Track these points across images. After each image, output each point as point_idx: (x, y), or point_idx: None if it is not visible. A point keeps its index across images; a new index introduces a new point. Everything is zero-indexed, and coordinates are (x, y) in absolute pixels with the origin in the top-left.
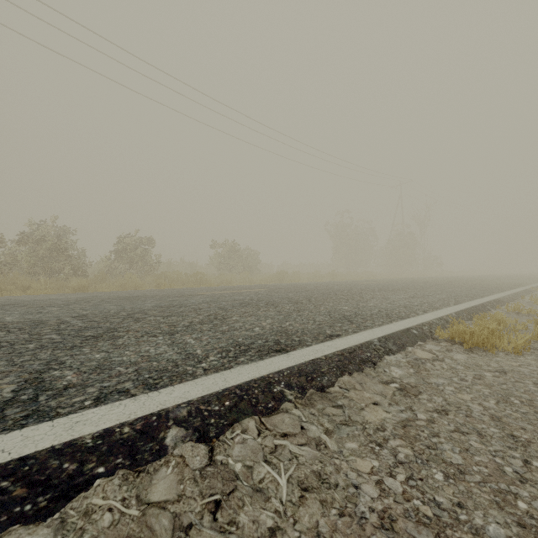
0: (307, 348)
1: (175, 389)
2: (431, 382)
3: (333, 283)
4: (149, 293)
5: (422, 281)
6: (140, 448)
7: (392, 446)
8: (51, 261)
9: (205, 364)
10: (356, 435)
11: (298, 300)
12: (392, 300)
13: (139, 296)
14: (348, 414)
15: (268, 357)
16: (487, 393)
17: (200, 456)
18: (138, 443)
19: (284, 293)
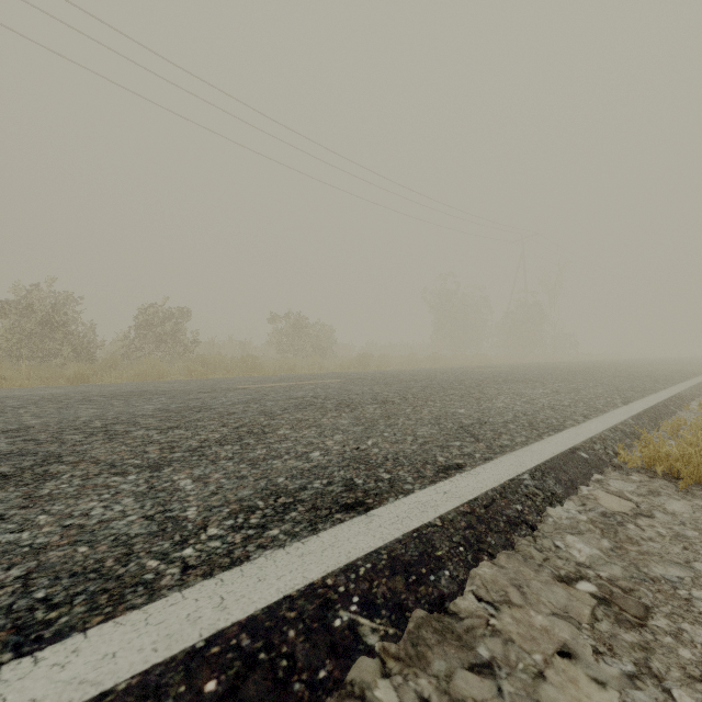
0: (405, 499)
1: (83, 646)
2: (657, 577)
3: (436, 371)
4: (165, 387)
5: (558, 367)
6: None
7: None
8: (43, 339)
9: (192, 549)
10: None
11: (387, 398)
12: (528, 397)
13: (146, 391)
14: None
15: (328, 526)
16: None
17: None
18: None
19: (366, 387)
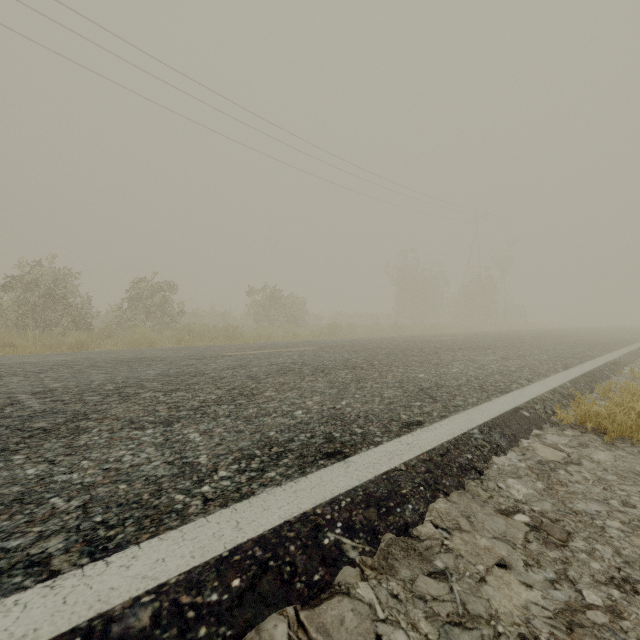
0: (375, 449)
1: (139, 554)
2: (579, 511)
3: (398, 339)
4: (160, 354)
5: (508, 335)
6: None
7: None
8: (46, 310)
9: (208, 487)
10: None
11: (356, 364)
12: (480, 363)
13: (144, 358)
14: (460, 598)
15: (315, 469)
16: None
17: None
18: None
19: (337, 354)
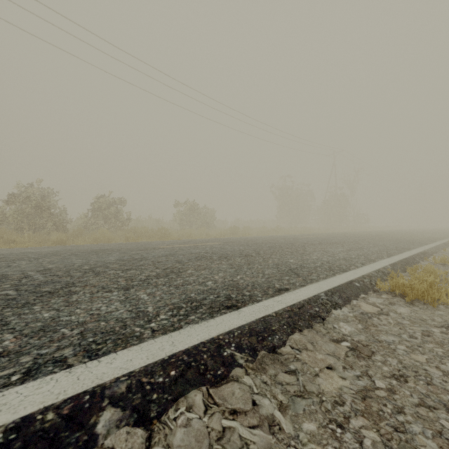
0: (257, 304)
1: (117, 357)
2: (382, 340)
3: (278, 237)
4: (116, 247)
5: (354, 235)
6: (64, 441)
7: (355, 428)
8: (36, 217)
9: (154, 324)
10: (313, 412)
11: (248, 253)
12: (331, 253)
13: (106, 249)
14: (302, 383)
15: (219, 315)
16: (441, 354)
17: (135, 448)
18: (62, 434)
19: (236, 247)
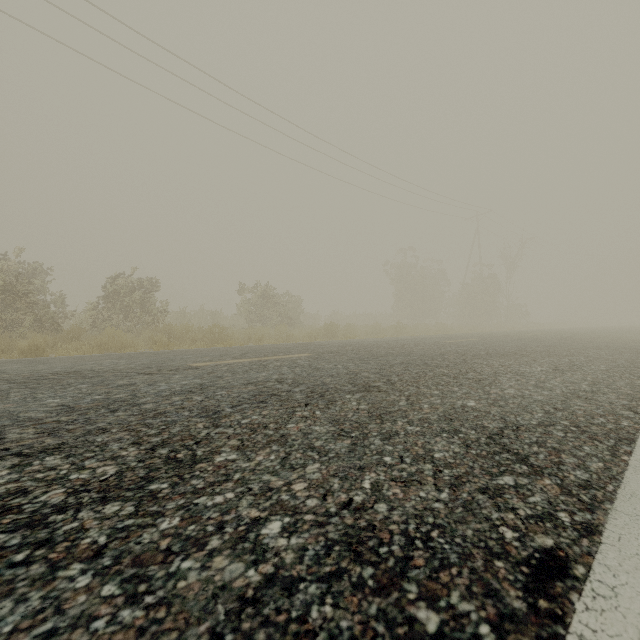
0: None
1: None
2: None
3: (407, 342)
4: (105, 365)
5: (526, 337)
6: None
7: None
8: (5, 309)
9: None
10: None
11: (368, 381)
12: (534, 378)
13: (75, 372)
14: None
15: None
16: None
17: None
18: None
19: (340, 364)
